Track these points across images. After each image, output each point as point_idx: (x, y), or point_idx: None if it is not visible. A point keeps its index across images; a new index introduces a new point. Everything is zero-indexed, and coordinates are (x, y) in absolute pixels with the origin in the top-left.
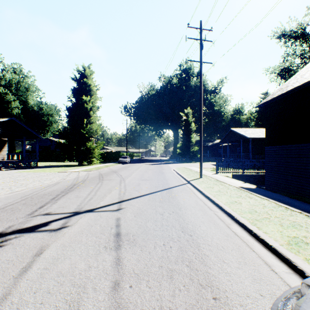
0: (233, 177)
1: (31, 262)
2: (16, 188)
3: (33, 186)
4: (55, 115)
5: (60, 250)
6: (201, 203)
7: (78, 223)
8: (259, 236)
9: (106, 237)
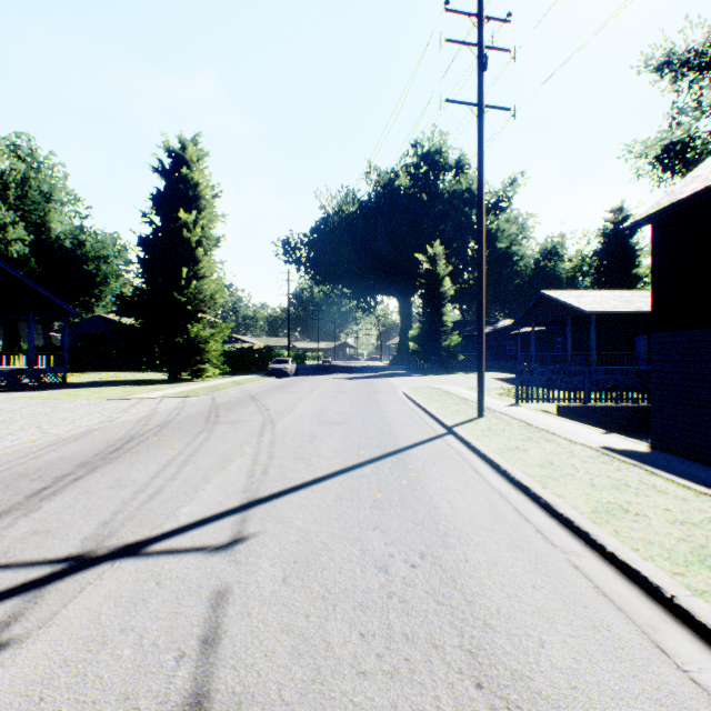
0: (560, 413)
1: None
2: None
3: (11, 443)
4: (116, 259)
5: None
6: (507, 510)
7: (57, 624)
8: None
9: None
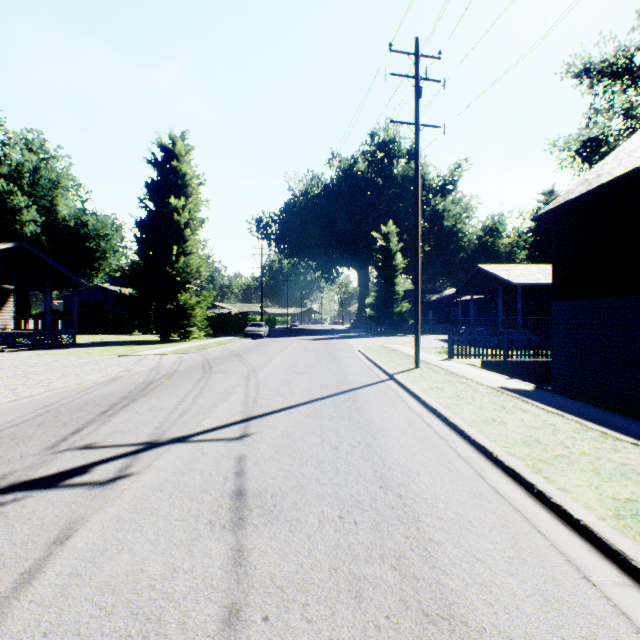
0: (483, 366)
1: (43, 559)
2: (27, 390)
3: (63, 385)
4: (114, 237)
5: (111, 529)
6: (419, 422)
7: (154, 468)
8: (551, 498)
9: (214, 500)
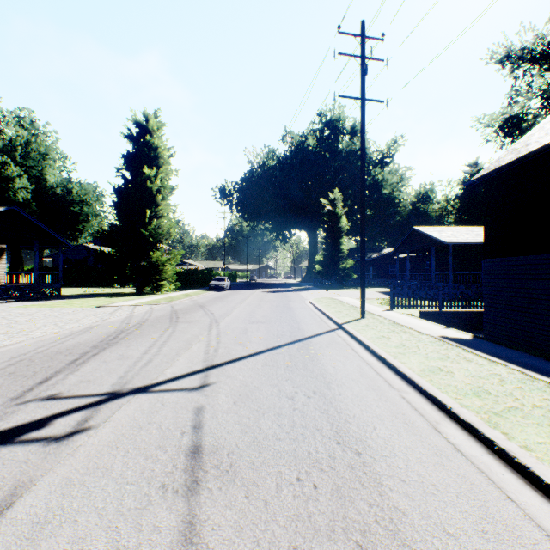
0: (421, 316)
1: None
2: (7, 339)
3: (41, 334)
4: (95, 203)
5: (57, 495)
6: (369, 371)
7: (113, 421)
8: (515, 458)
9: (169, 458)
